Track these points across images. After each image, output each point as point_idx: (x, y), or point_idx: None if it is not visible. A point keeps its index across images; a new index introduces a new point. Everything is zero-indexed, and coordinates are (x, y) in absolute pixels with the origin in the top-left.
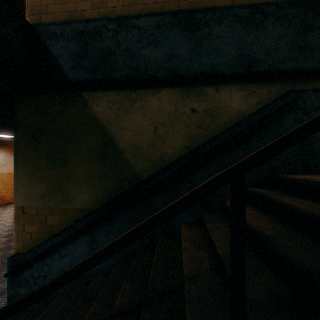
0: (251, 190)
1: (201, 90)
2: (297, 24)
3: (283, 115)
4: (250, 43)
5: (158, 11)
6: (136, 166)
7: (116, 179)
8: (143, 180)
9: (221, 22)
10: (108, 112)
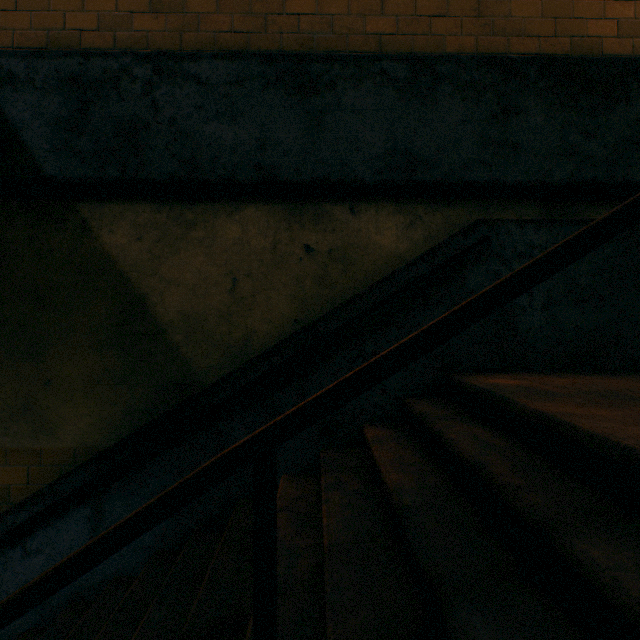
0: (409, 405)
1: (323, 211)
2: (491, 100)
3: (468, 265)
4: (412, 128)
5: (239, 49)
6: (194, 357)
7: (153, 384)
8: (207, 387)
9: (359, 84)
10: (136, 247)
